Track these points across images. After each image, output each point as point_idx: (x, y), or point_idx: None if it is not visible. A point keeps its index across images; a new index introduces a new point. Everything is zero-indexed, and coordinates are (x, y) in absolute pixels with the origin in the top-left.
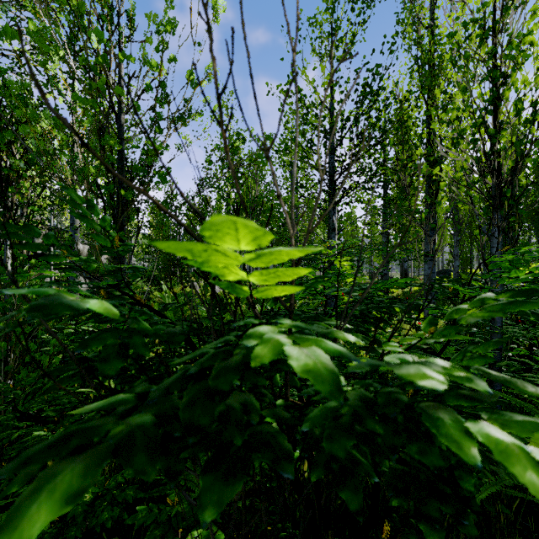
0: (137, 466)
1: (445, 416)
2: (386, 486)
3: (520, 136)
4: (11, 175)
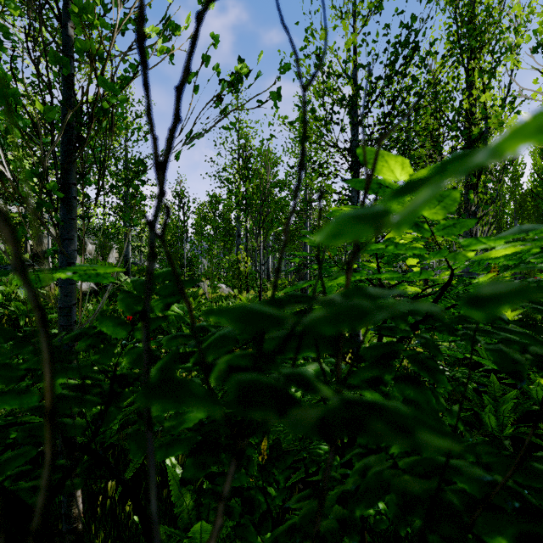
0: None
1: None
2: None
3: None
4: None
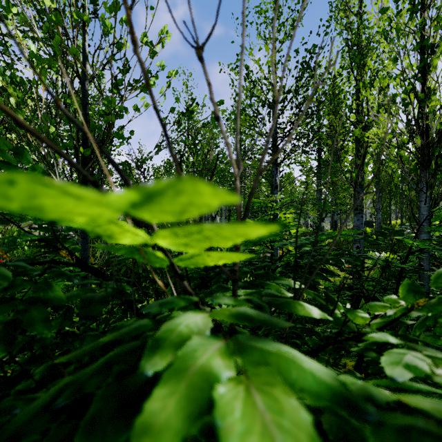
0: None
1: None
2: None
3: None
4: None
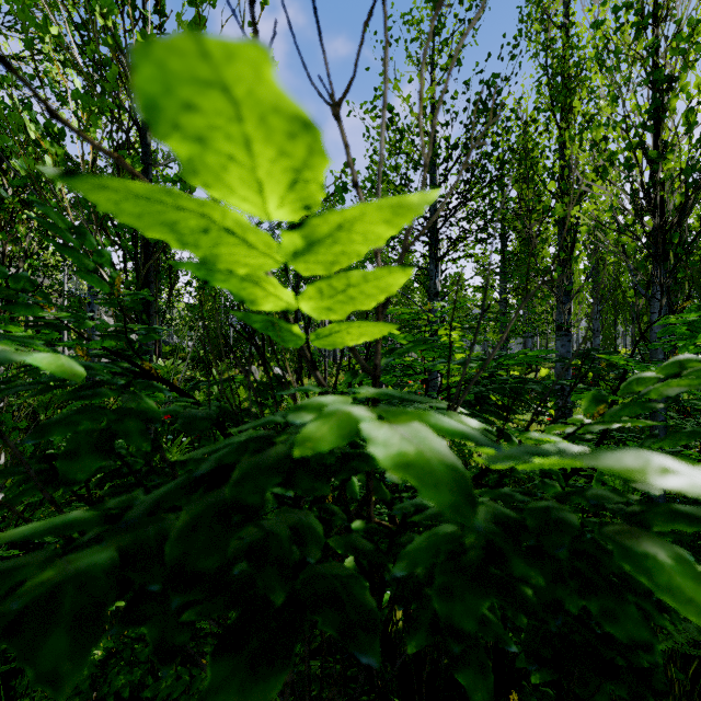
0: (47, 660)
1: (657, 552)
2: (524, 654)
3: (691, 162)
4: (1, 217)
